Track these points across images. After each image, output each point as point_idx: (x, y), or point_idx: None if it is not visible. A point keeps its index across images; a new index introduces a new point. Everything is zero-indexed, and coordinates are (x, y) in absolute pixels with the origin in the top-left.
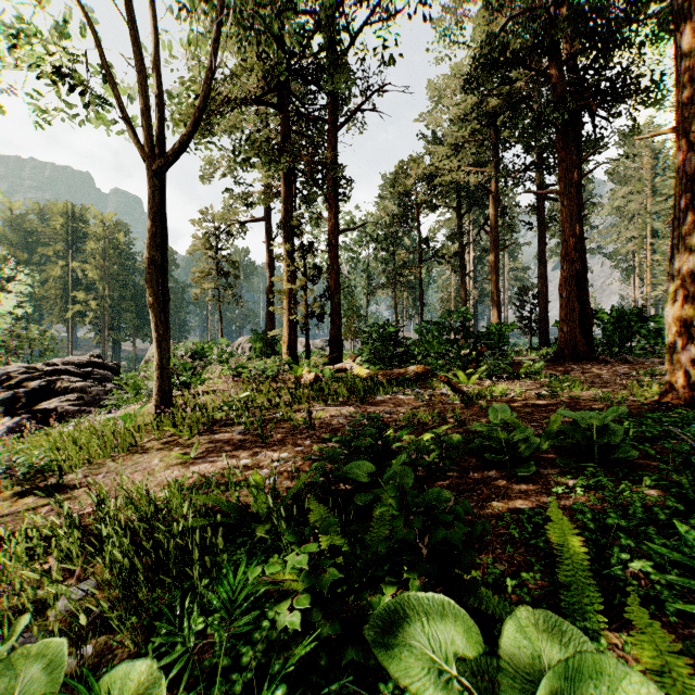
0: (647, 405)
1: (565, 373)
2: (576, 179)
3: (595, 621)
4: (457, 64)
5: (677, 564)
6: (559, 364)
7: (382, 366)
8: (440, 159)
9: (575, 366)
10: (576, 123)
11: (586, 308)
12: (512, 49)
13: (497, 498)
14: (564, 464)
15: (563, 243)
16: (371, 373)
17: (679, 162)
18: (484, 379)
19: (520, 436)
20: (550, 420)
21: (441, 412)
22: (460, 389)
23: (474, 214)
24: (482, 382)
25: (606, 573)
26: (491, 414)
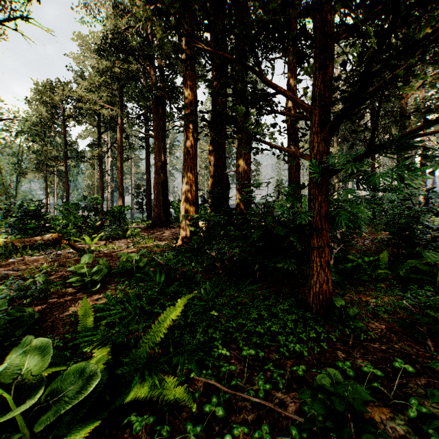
0: (174, 247)
1: (151, 234)
2: (162, 131)
3: (91, 341)
4: (94, 32)
5: (140, 309)
6: (152, 229)
7: (21, 235)
8: (81, 90)
9: (158, 230)
10: (162, 102)
11: (167, 200)
12: (129, 43)
13: (75, 305)
14: (118, 280)
15: (155, 164)
16: (9, 241)
17: (184, 141)
18: (105, 240)
19: (95, 270)
20: (120, 260)
21: (62, 264)
22: (79, 248)
23: (111, 133)
24: (102, 242)
25: (110, 322)
26: (81, 260)
